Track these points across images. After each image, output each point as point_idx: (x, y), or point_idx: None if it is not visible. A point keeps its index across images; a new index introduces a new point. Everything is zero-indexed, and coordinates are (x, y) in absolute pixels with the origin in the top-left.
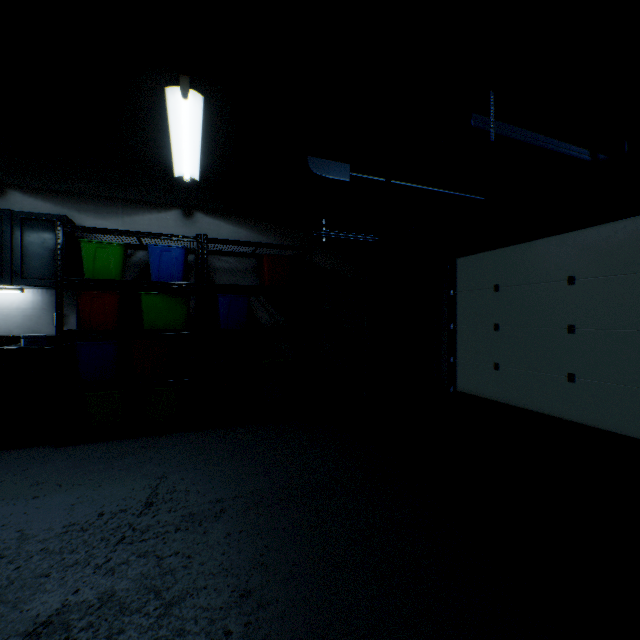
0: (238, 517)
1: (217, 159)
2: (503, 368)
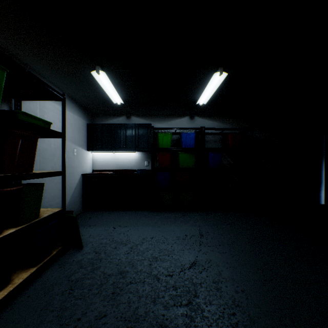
0: (242, 245)
1: (216, 94)
2: None
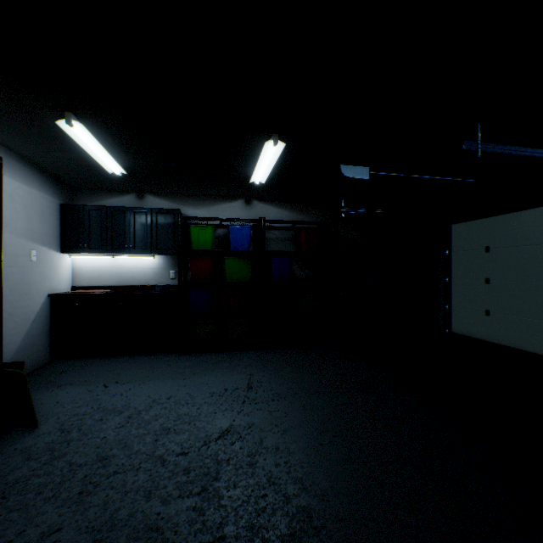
0: (306, 397)
1: (278, 170)
2: (493, 314)
